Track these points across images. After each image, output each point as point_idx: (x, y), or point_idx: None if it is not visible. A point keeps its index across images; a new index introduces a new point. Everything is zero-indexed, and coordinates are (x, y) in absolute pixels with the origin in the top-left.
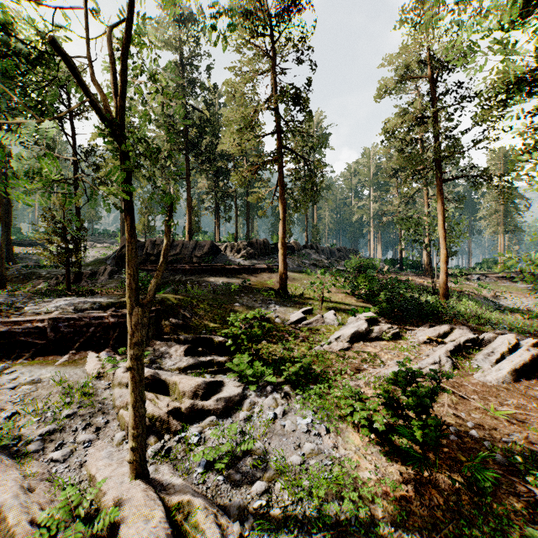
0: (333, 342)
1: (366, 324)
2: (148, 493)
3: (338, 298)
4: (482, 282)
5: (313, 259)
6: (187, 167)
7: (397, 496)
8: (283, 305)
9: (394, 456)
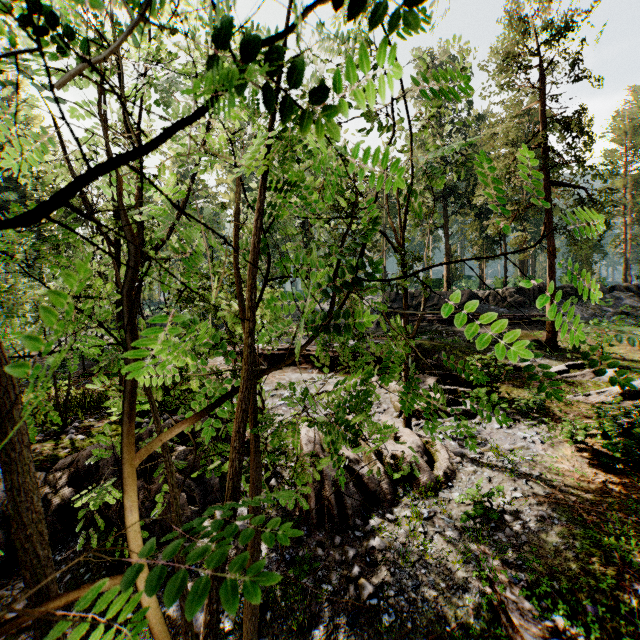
0: (592, 395)
1: None
2: (412, 432)
3: (638, 357)
4: None
5: (622, 306)
6: (444, 215)
7: (580, 479)
8: (546, 358)
9: (599, 467)
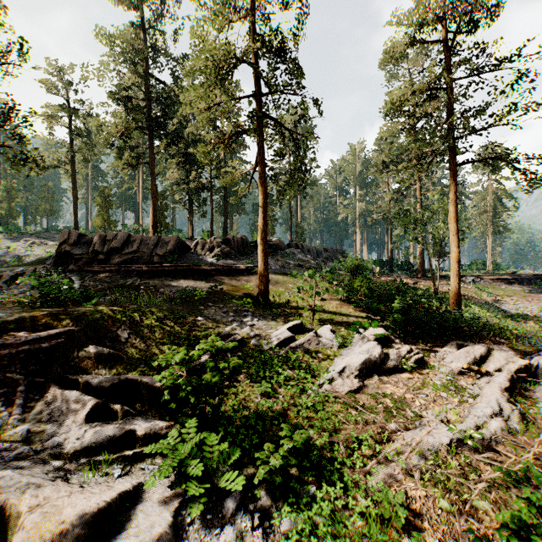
0: (336, 379)
1: (379, 348)
2: None
3: (332, 307)
4: (478, 285)
5: (298, 259)
6: (150, 150)
7: None
8: (263, 318)
9: None
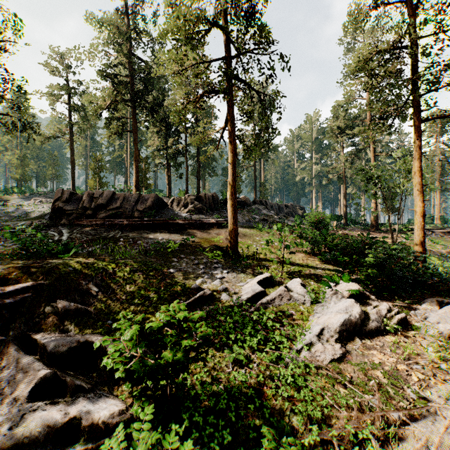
0: (315, 343)
1: (358, 307)
2: None
3: (298, 259)
4: (429, 238)
5: (263, 214)
6: (134, 120)
7: None
8: (233, 270)
9: None
